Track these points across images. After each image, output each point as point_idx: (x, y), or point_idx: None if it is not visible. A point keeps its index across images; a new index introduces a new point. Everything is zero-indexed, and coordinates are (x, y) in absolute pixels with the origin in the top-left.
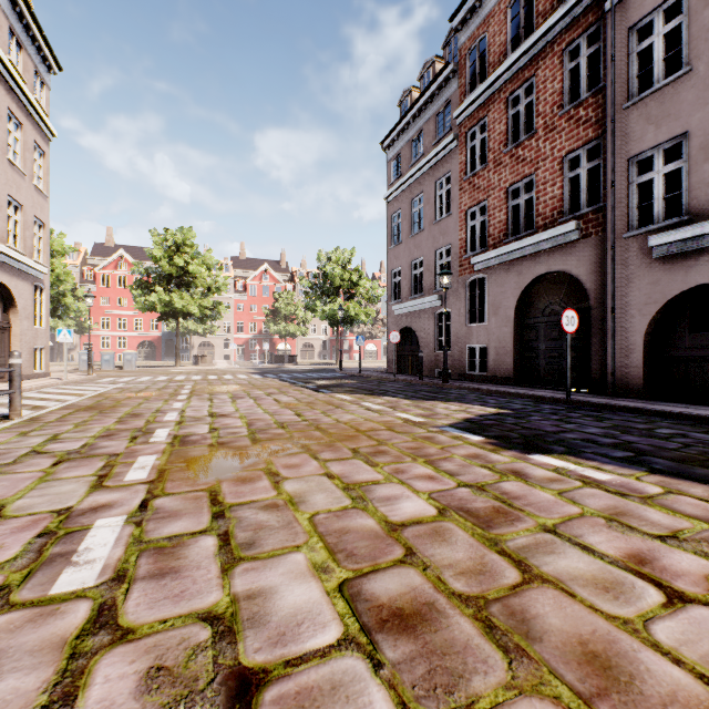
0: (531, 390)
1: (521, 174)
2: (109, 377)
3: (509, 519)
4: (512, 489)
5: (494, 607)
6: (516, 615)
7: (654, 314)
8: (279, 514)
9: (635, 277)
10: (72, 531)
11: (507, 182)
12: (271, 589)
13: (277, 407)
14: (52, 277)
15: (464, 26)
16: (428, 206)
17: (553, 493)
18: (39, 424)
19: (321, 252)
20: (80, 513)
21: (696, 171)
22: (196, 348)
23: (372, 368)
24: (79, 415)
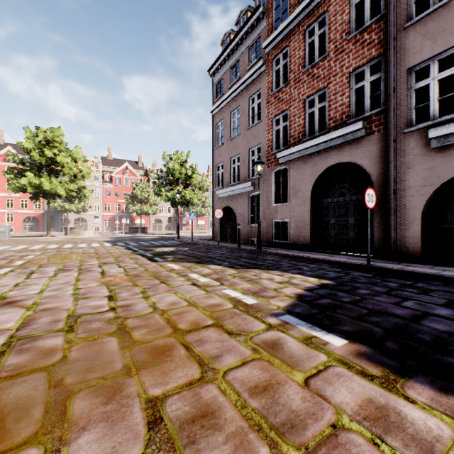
0: (329, 256)
1: (316, 88)
2: None
3: None
4: None
5: None
6: None
7: (431, 194)
8: None
9: (414, 164)
10: None
11: (305, 94)
12: None
13: (95, 283)
14: None
15: None
16: (243, 116)
17: None
18: None
19: (165, 153)
20: None
21: None
22: (72, 222)
23: (202, 236)
24: None
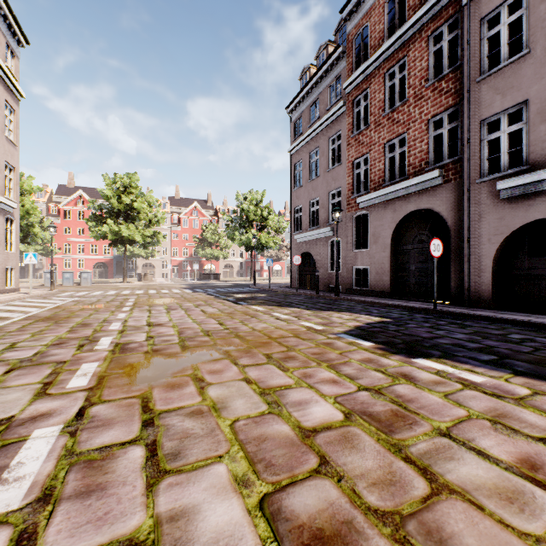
0: (404, 302)
1: (396, 133)
2: (68, 291)
3: (407, 422)
4: (404, 392)
5: (410, 525)
6: (433, 534)
7: (500, 242)
8: (203, 421)
9: (486, 213)
10: (8, 443)
11: (385, 139)
12: (194, 508)
13: (203, 317)
14: (22, 211)
15: (351, 17)
16: (323, 158)
17: (440, 396)
18: (1, 334)
19: (239, 193)
20: (20, 423)
21: (534, 130)
22: (140, 268)
23: (279, 284)
24: (37, 325)
